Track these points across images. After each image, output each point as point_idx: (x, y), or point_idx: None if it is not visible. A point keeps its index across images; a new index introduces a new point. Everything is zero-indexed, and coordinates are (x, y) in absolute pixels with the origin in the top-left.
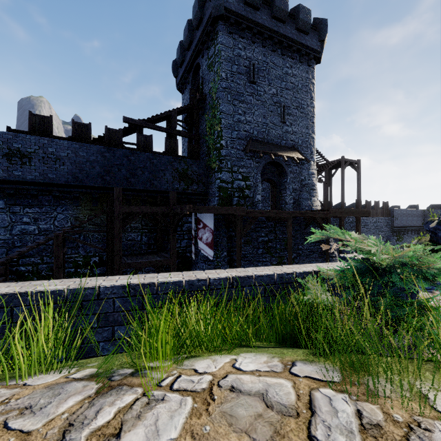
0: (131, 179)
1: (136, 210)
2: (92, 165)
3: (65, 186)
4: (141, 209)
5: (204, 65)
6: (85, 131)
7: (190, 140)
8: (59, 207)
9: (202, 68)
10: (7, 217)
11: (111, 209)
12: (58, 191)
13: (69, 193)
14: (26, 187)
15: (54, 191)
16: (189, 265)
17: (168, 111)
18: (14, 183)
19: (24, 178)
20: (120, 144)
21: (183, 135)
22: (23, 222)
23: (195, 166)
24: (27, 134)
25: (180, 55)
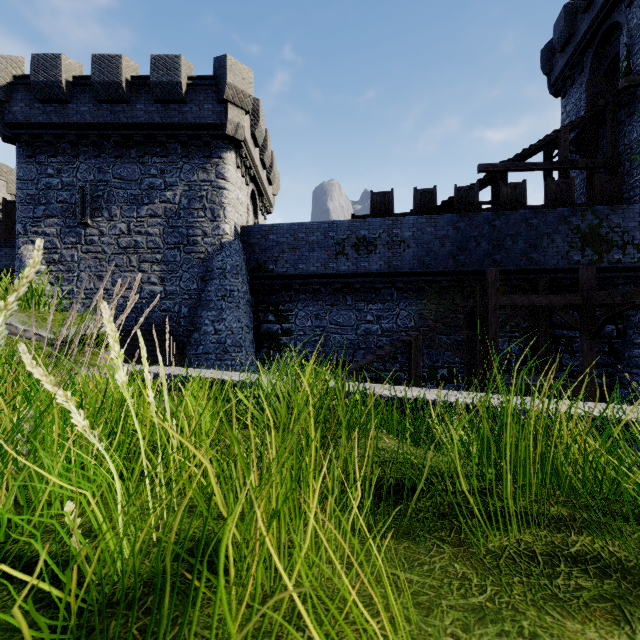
0: (496, 255)
1: (522, 302)
2: (441, 242)
3: (410, 274)
4: (530, 299)
5: (633, 19)
6: (429, 199)
7: (591, 172)
8: (401, 302)
9: (626, 27)
10: (353, 315)
11: (482, 302)
12: (402, 281)
13: (412, 284)
14: (371, 280)
15: (397, 283)
16: (601, 400)
17: (551, 133)
18: (361, 276)
19: (369, 269)
20: (474, 206)
21: (583, 166)
22: (367, 320)
23: (616, 216)
24: (369, 217)
25: (563, 30)
